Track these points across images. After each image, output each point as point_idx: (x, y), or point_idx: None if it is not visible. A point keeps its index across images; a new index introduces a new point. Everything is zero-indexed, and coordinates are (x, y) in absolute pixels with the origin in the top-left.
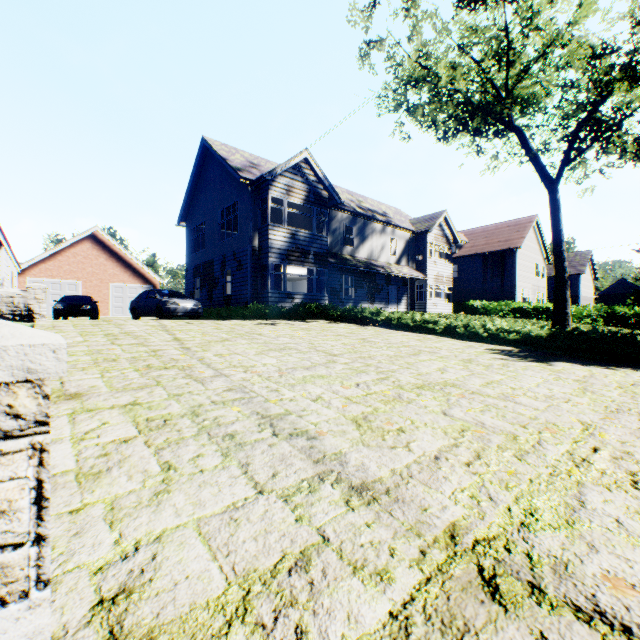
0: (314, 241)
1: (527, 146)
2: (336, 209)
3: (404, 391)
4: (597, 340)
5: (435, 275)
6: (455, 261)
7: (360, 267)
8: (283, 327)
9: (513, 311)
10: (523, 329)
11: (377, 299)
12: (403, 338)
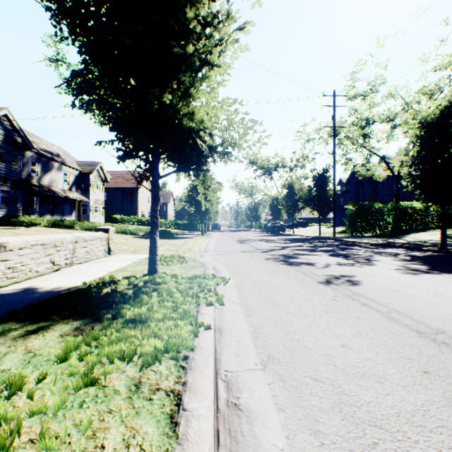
0: (11, 171)
1: None
2: (26, 149)
3: (115, 244)
4: (162, 232)
5: (95, 199)
6: (105, 190)
7: (47, 191)
8: (24, 230)
9: (138, 221)
10: (142, 229)
11: (56, 212)
12: None
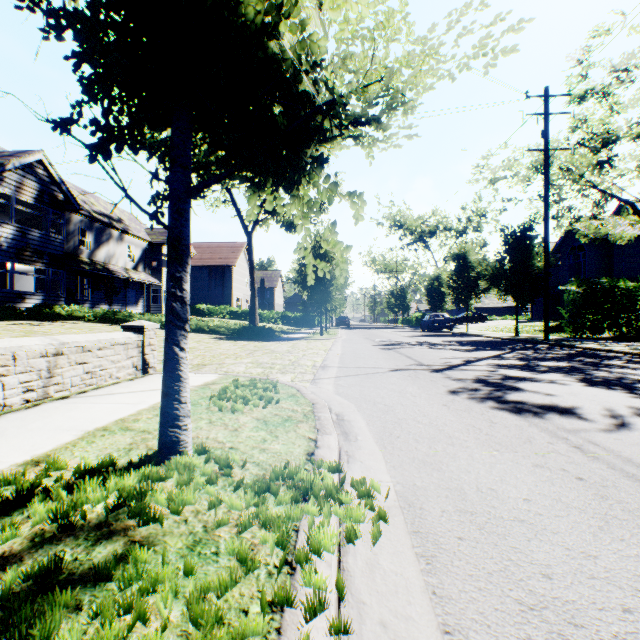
0: (49, 242)
1: (236, 205)
2: (72, 211)
3: None
4: (258, 330)
5: None
6: None
7: (100, 271)
8: (51, 327)
9: (230, 314)
10: (228, 326)
11: (115, 301)
12: (158, 332)
